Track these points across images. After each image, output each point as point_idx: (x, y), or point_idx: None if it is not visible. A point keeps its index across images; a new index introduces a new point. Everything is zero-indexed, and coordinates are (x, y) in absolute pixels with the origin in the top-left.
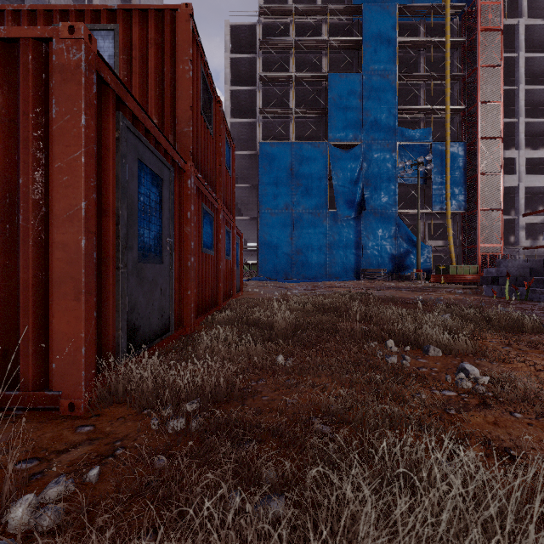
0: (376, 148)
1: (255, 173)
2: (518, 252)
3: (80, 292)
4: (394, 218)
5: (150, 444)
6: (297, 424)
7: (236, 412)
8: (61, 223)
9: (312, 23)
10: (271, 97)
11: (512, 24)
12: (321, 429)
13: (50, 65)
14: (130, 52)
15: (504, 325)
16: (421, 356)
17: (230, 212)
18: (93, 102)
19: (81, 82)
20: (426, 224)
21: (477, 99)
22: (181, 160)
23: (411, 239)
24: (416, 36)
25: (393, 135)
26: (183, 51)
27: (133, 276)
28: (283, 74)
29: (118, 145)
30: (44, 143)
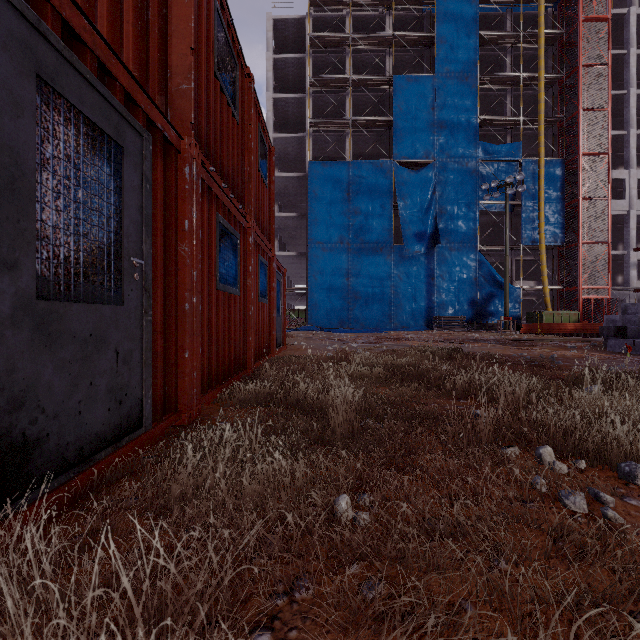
0: (452, 167)
1: (303, 200)
2: (628, 295)
3: None
4: (475, 253)
5: None
6: None
7: None
8: None
9: (373, 15)
10: (323, 106)
11: (621, 13)
12: None
13: None
14: None
15: None
16: (623, 488)
17: (267, 239)
18: None
19: None
20: (513, 261)
21: (578, 105)
22: (170, 128)
23: (496, 279)
24: (501, 30)
25: (473, 151)
26: None
27: (21, 329)
28: (338, 77)
29: None
30: None
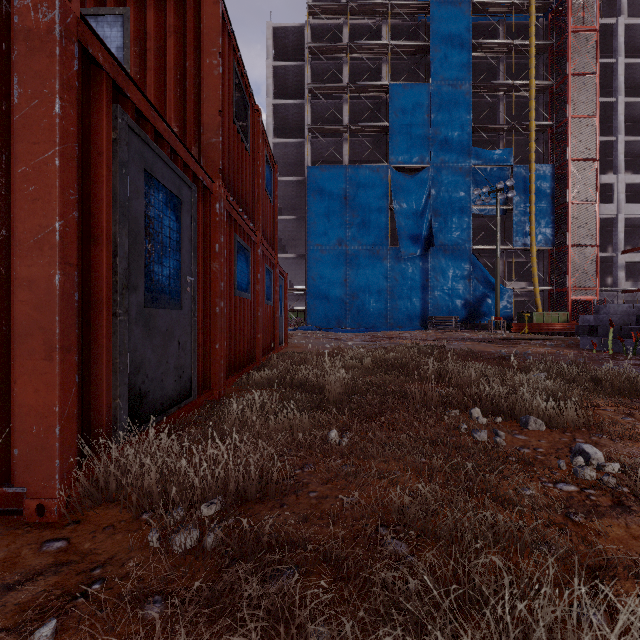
0: (446, 172)
1: (302, 203)
2: (616, 296)
3: (52, 349)
4: (468, 255)
5: (142, 574)
6: (358, 539)
7: (272, 521)
8: (26, 252)
9: (370, 24)
10: (321, 112)
11: (610, 23)
12: (394, 549)
13: (12, 31)
14: (144, 43)
15: (618, 388)
16: (518, 431)
17: (272, 248)
18: (73, 83)
19: (54, 52)
20: (506, 263)
21: (567, 113)
22: (207, 177)
23: (489, 280)
24: (495, 38)
25: (466, 157)
26: (210, 41)
27: (139, 326)
28: (335, 85)
29: (116, 150)
30: (4, 139)
